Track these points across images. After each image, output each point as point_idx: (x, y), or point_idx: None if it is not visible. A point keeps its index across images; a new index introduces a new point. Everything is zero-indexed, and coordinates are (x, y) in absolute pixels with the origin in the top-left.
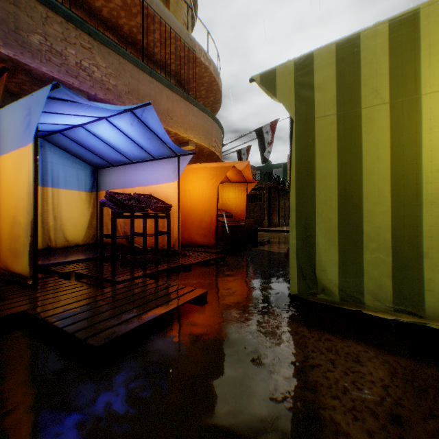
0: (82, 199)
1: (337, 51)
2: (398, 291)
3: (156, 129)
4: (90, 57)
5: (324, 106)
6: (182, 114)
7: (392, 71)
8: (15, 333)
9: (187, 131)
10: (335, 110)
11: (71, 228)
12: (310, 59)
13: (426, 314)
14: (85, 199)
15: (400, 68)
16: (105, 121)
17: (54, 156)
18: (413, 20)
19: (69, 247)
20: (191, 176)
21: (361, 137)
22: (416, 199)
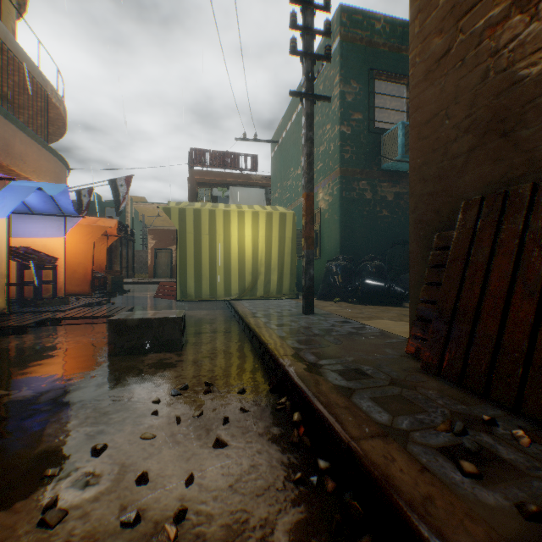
0: None
1: (194, 211)
2: (211, 292)
3: (60, 199)
4: None
5: (190, 229)
6: (36, 159)
7: (210, 225)
8: (51, 327)
9: (41, 176)
10: (193, 232)
11: None
12: (185, 210)
13: (217, 297)
14: None
15: (212, 225)
16: None
17: None
18: (215, 212)
19: None
20: None
21: (201, 243)
22: (215, 264)
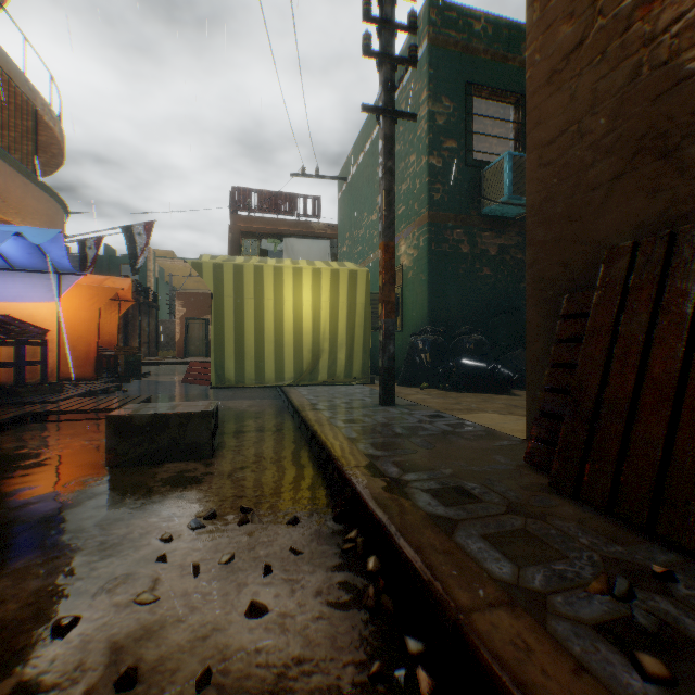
0: None
1: (234, 268)
2: (258, 376)
3: (51, 250)
4: None
5: (228, 292)
6: (21, 196)
7: (255, 286)
8: (33, 425)
9: (27, 220)
10: (233, 295)
11: None
12: (222, 265)
13: (266, 382)
14: None
15: (258, 286)
16: None
17: None
18: (262, 269)
19: None
20: None
21: (244, 310)
22: (263, 339)
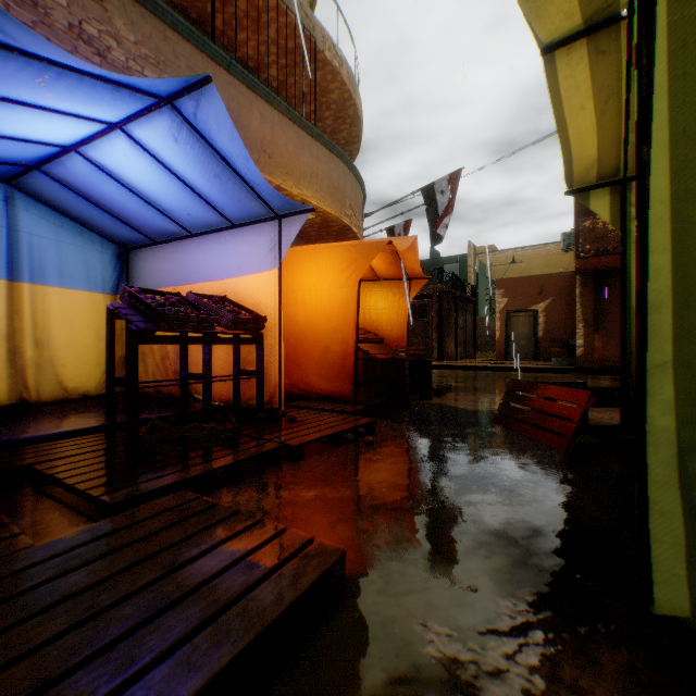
0: (97, 308)
1: None
2: None
3: (228, 152)
4: (101, 18)
5: None
6: (291, 152)
7: None
8: None
9: (300, 183)
10: None
11: (73, 364)
12: None
13: None
14: (102, 307)
15: None
16: (120, 136)
17: (36, 222)
18: None
19: (68, 402)
20: (305, 264)
21: None
22: None
